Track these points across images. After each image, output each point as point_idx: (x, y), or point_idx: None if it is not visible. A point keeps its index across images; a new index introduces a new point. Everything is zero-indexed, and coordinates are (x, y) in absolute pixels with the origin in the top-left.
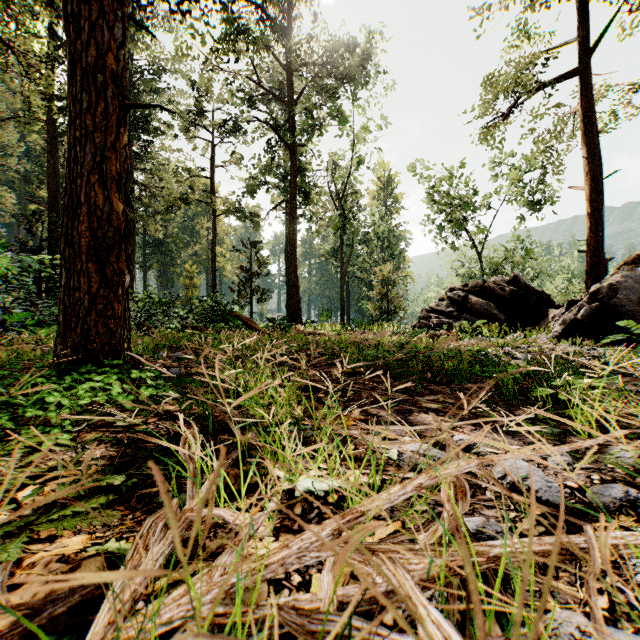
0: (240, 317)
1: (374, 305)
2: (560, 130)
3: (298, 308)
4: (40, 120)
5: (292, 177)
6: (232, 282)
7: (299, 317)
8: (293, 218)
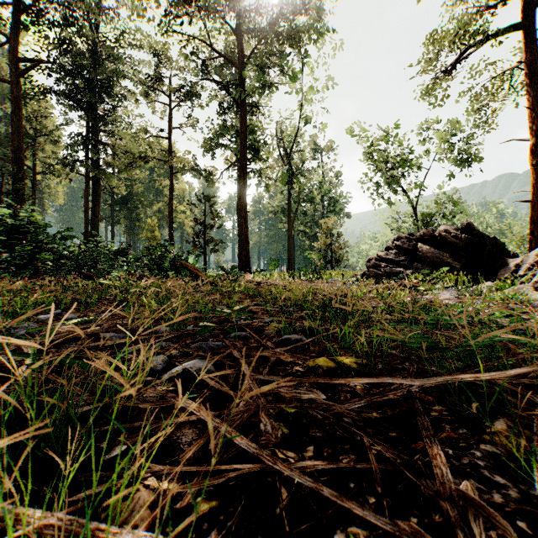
0: (186, 265)
1: (319, 255)
2: (498, 88)
3: (248, 257)
4: (6, 81)
5: (242, 134)
6: (187, 234)
7: (249, 266)
8: (243, 173)
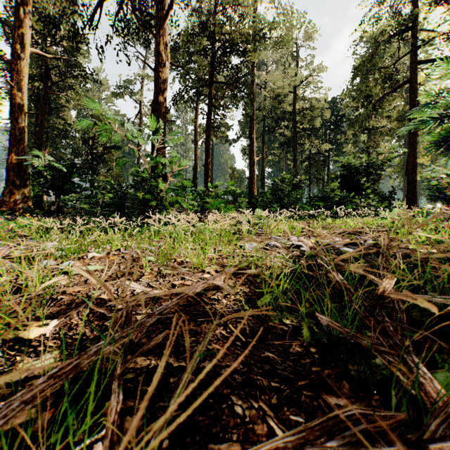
0: None
1: None
2: None
3: None
4: None
5: None
6: None
7: None
8: None
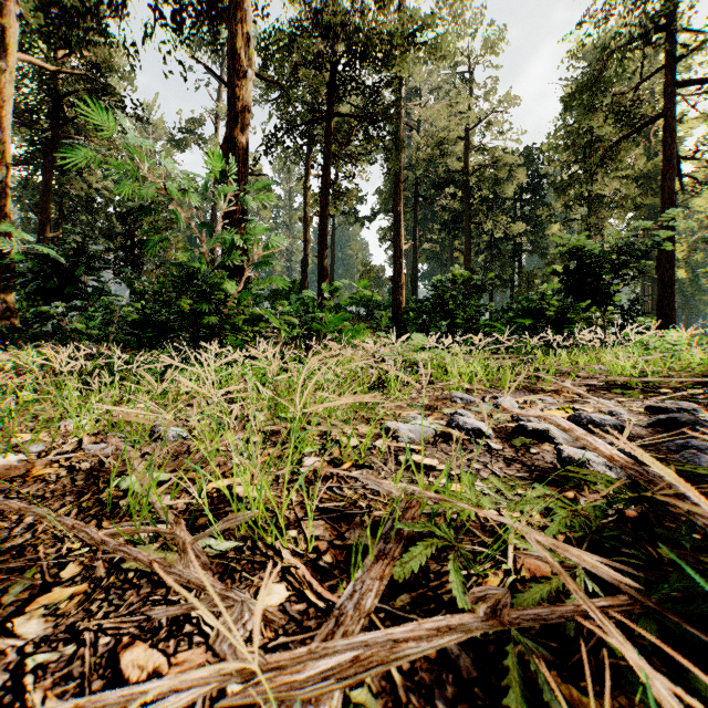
0: None
1: None
2: None
3: None
4: None
5: None
6: None
7: None
8: None
